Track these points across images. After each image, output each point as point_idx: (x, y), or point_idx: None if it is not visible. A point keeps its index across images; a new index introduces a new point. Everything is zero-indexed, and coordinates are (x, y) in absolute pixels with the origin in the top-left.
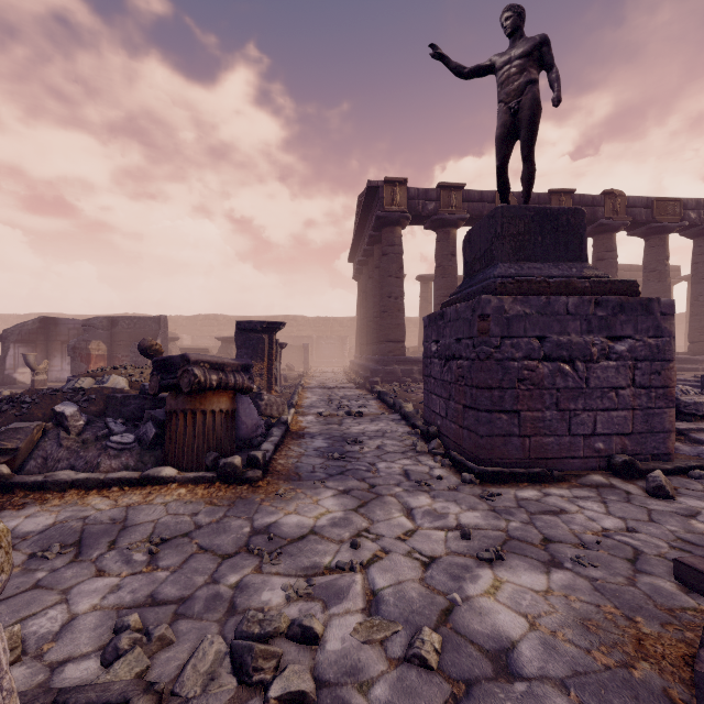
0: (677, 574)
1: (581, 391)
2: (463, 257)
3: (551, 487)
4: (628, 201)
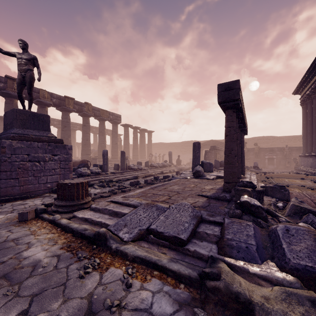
0: None
1: (42, 170)
2: (4, 122)
3: (29, 199)
4: (93, 108)
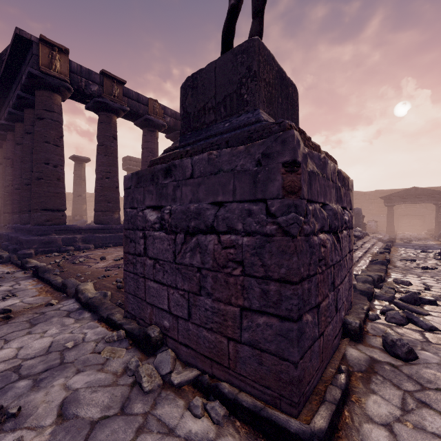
0: None
1: (340, 263)
2: (182, 108)
3: (362, 399)
4: None
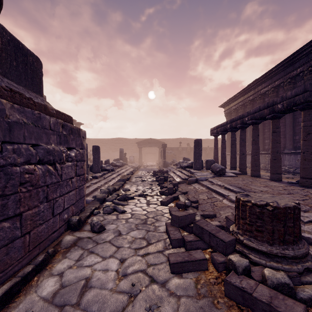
0: (173, 271)
1: (59, 183)
2: None
3: (55, 265)
4: None
